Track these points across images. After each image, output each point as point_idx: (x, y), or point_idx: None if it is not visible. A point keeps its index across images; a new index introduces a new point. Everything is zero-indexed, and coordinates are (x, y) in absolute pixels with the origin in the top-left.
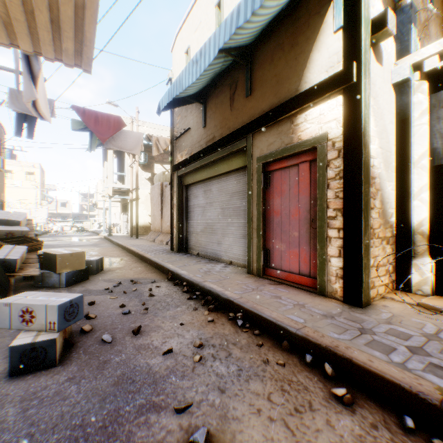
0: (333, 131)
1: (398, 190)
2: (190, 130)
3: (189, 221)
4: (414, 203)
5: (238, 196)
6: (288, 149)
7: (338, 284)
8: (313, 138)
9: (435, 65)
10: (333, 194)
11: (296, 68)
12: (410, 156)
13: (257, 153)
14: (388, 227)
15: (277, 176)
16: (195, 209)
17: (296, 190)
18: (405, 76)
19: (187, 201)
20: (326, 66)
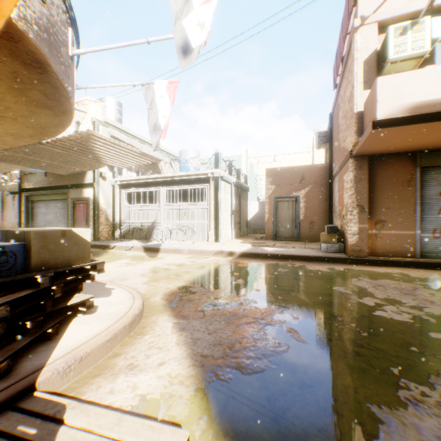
0: (92, 197)
1: (113, 212)
2: (36, 173)
3: (35, 220)
4: (117, 216)
5: (65, 210)
6: (81, 198)
7: (92, 236)
8: (87, 197)
9: (119, 183)
10: (91, 213)
11: (83, 174)
12: (115, 204)
13: (72, 196)
14: (110, 222)
15: (79, 205)
16: (40, 214)
17: (84, 211)
18: (113, 184)
19: (34, 209)
20: (90, 179)
